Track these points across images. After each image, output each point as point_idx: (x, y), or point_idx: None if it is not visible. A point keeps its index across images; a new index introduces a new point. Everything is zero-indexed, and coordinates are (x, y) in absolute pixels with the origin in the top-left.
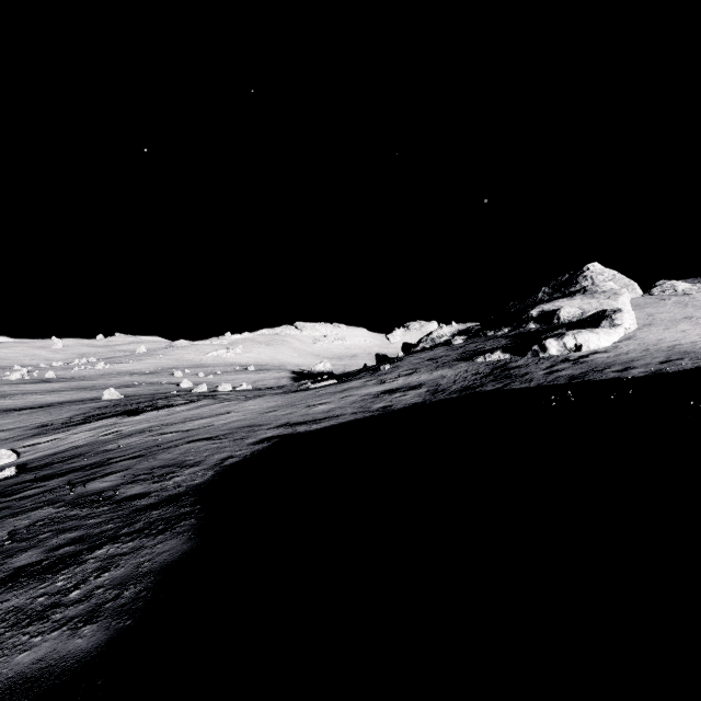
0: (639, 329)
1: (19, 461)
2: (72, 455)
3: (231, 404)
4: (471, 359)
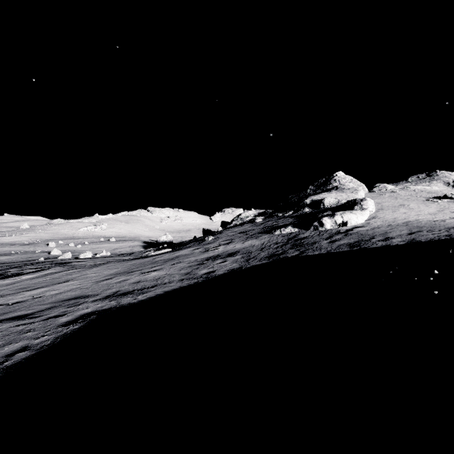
0: (377, 211)
1: None
2: None
3: (75, 272)
4: (271, 232)
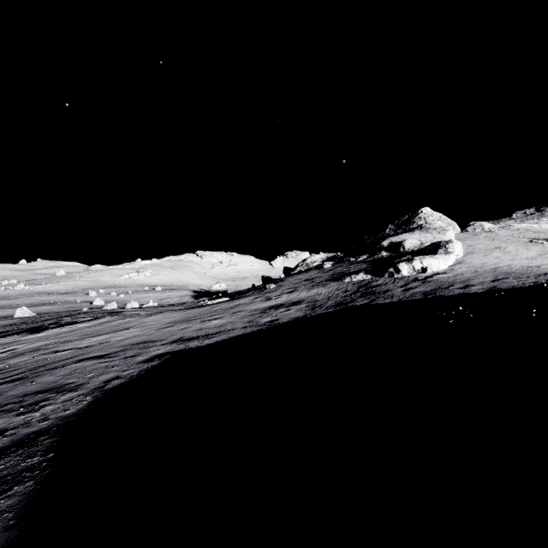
0: (465, 255)
1: None
2: None
3: (132, 320)
4: (340, 279)
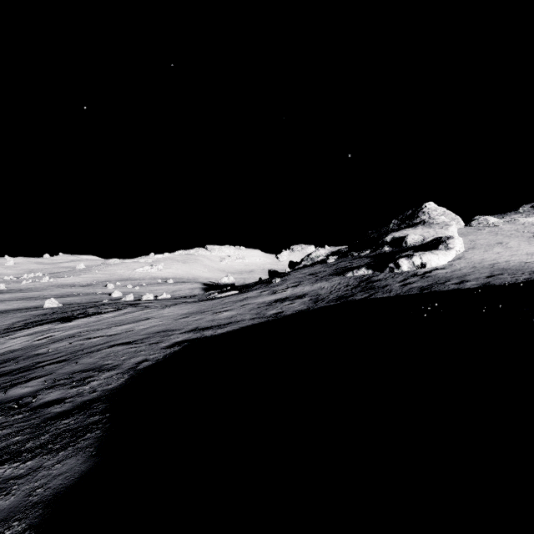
0: (466, 251)
1: None
2: (6, 358)
3: (151, 311)
4: (342, 274)
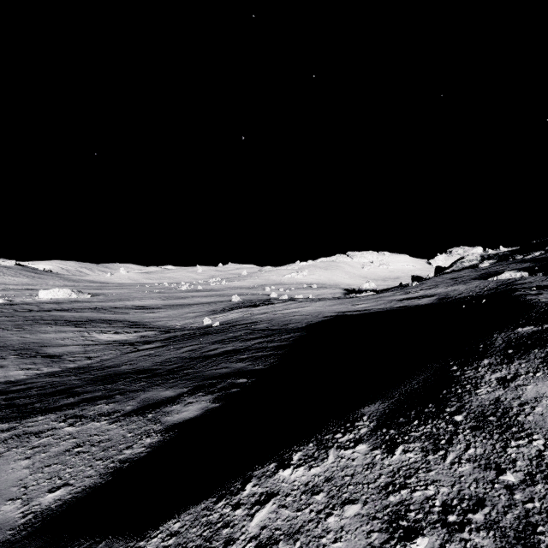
0: None
1: (212, 323)
2: (236, 320)
3: (306, 303)
4: (485, 278)
